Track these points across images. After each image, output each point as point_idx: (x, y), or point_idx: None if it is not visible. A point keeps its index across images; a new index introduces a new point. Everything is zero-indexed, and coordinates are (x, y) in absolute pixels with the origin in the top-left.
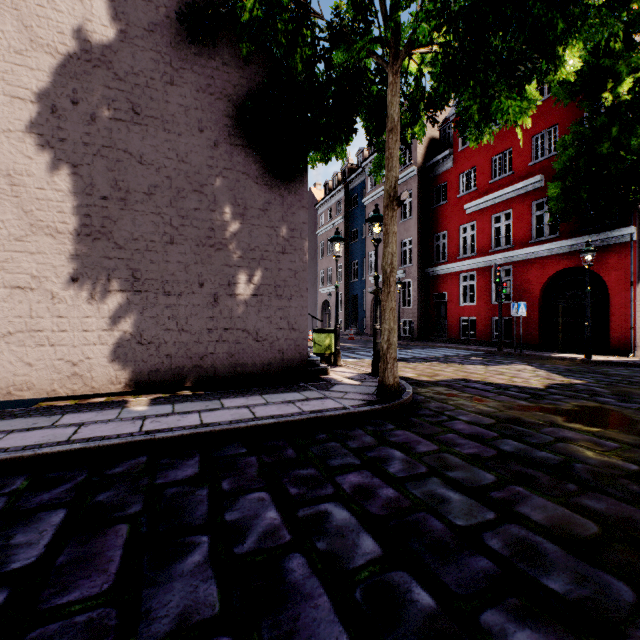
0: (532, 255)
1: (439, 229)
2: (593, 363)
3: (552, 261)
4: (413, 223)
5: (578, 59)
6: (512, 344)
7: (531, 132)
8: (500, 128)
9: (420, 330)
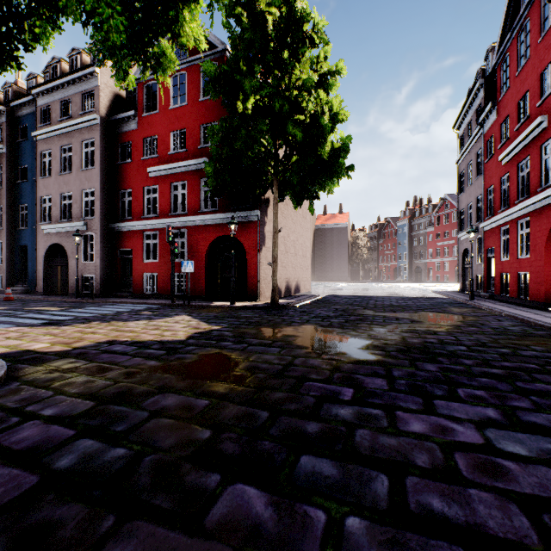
0: (201, 222)
1: (125, 186)
2: (235, 308)
3: (214, 229)
4: (96, 174)
5: (205, 39)
6: (187, 296)
7: (200, 121)
8: (141, 74)
9: (104, 286)
